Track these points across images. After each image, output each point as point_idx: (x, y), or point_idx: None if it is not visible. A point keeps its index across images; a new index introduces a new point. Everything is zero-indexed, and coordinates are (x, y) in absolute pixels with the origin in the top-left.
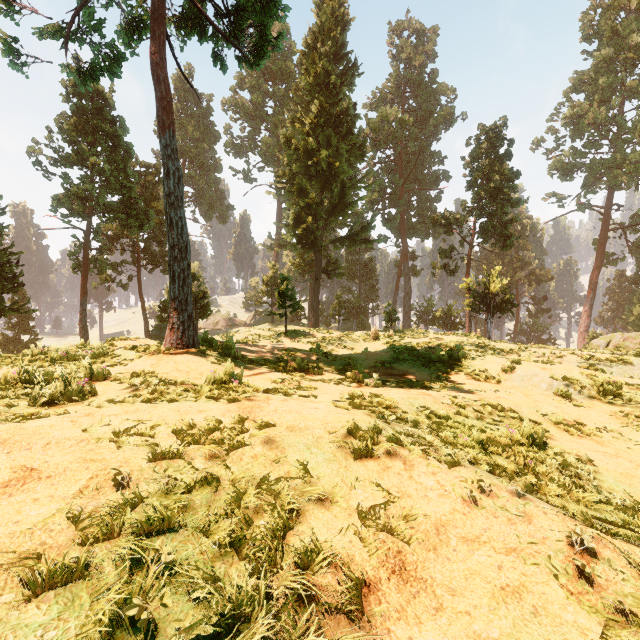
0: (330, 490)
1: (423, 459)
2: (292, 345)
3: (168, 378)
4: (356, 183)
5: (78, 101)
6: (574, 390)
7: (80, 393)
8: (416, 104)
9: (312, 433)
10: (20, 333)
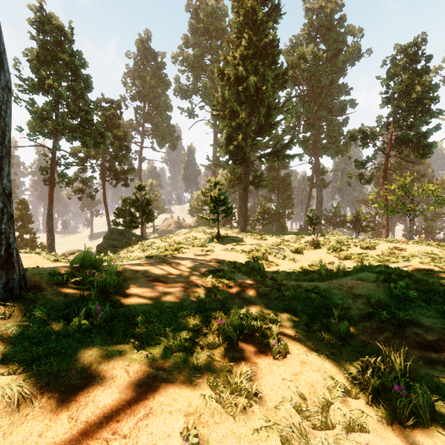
0: None
1: None
2: (224, 256)
3: None
4: (279, 107)
5: (43, 37)
6: None
7: None
8: (326, 47)
9: None
10: (23, 233)
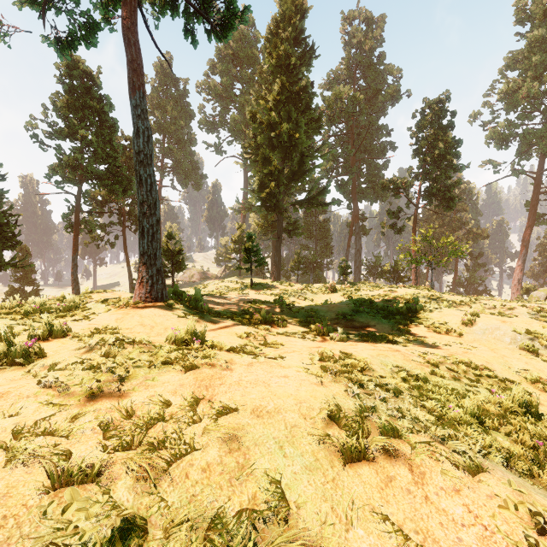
0: (319, 542)
1: (432, 460)
2: (257, 297)
3: (130, 334)
4: (313, 153)
5: (70, 82)
6: (539, 344)
7: (28, 354)
8: (366, 84)
9: (284, 419)
10: (24, 285)
